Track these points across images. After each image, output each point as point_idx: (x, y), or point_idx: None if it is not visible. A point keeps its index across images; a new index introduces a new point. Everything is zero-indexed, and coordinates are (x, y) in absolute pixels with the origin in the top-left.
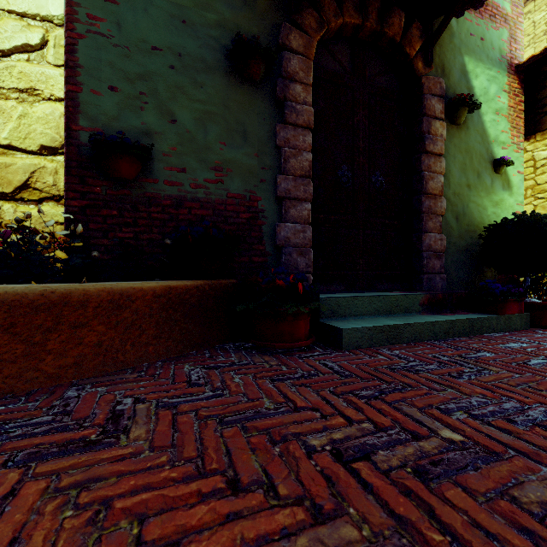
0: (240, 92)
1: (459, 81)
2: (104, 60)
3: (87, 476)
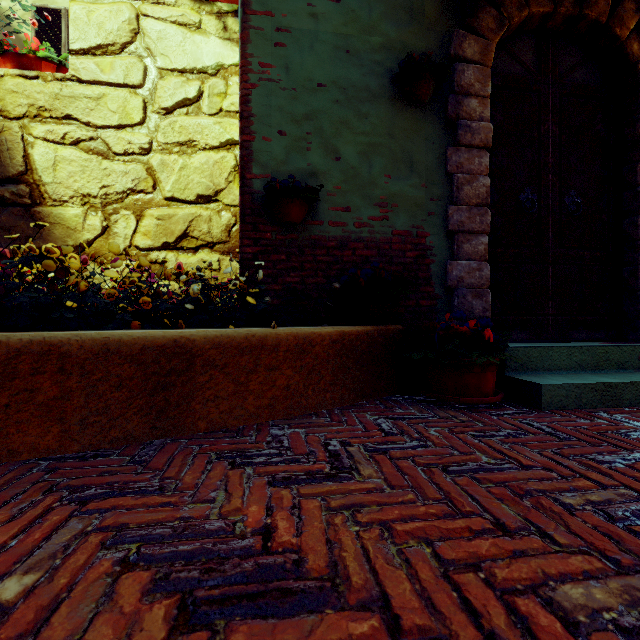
0: (406, 118)
1: None
2: (274, 105)
3: (349, 501)
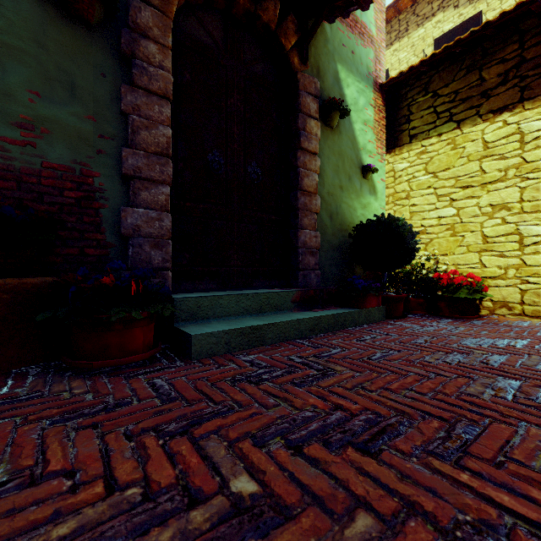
0: (65, 31)
1: (333, 86)
2: None
3: None
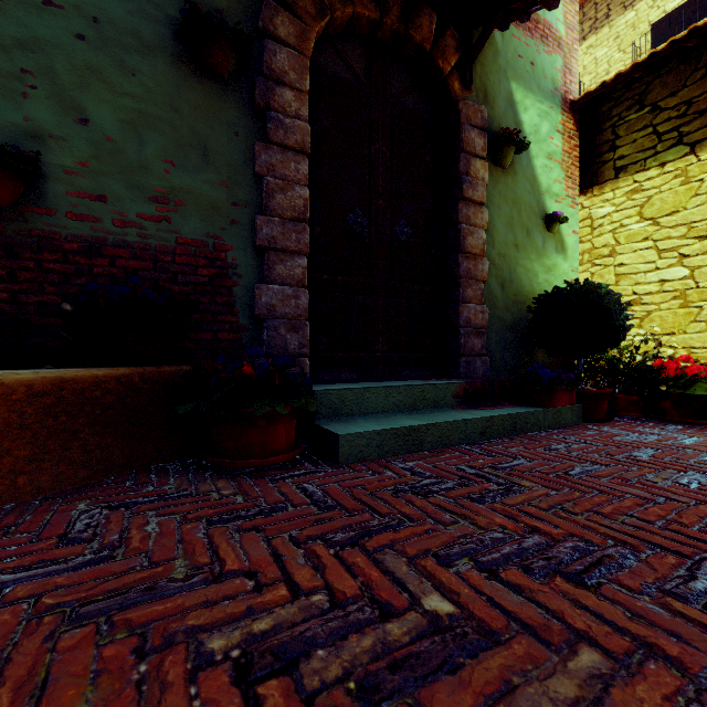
0: (198, 90)
1: (505, 113)
2: None
3: None
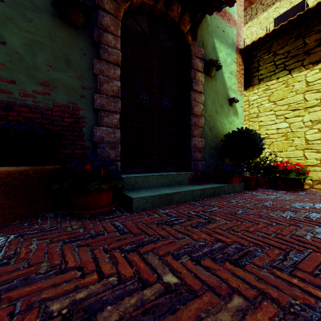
0: (65, 32)
1: (211, 52)
2: None
3: None
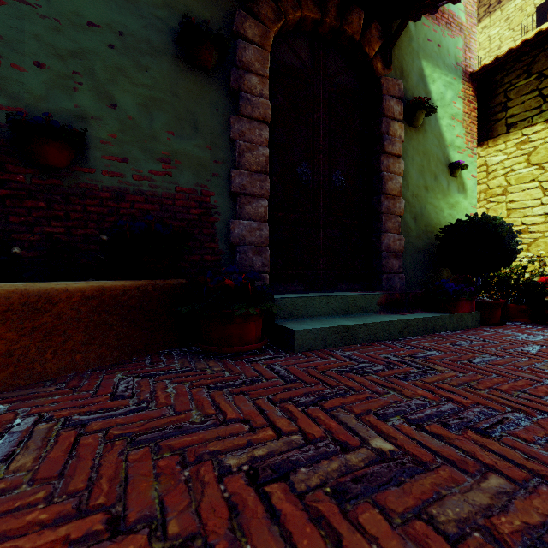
0: (191, 79)
1: (417, 85)
2: (29, 31)
3: None
